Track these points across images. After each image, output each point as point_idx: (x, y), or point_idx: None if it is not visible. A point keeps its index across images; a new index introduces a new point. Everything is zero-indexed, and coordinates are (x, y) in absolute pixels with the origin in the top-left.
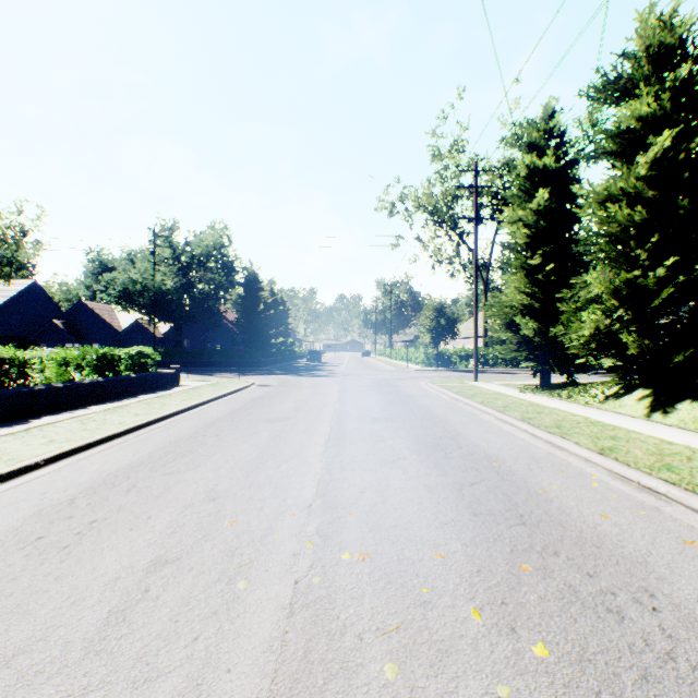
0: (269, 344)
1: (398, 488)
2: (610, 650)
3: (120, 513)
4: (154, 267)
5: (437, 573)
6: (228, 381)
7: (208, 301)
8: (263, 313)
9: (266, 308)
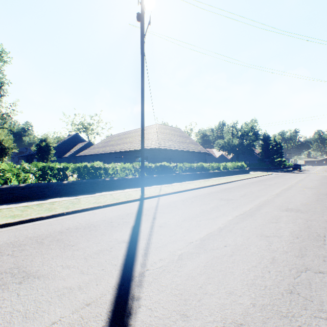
0: (273, 161)
1: (309, 183)
2: (324, 187)
3: (266, 181)
4: (232, 138)
5: (309, 185)
6: (263, 173)
7: (249, 147)
8: (270, 149)
9: (271, 147)
